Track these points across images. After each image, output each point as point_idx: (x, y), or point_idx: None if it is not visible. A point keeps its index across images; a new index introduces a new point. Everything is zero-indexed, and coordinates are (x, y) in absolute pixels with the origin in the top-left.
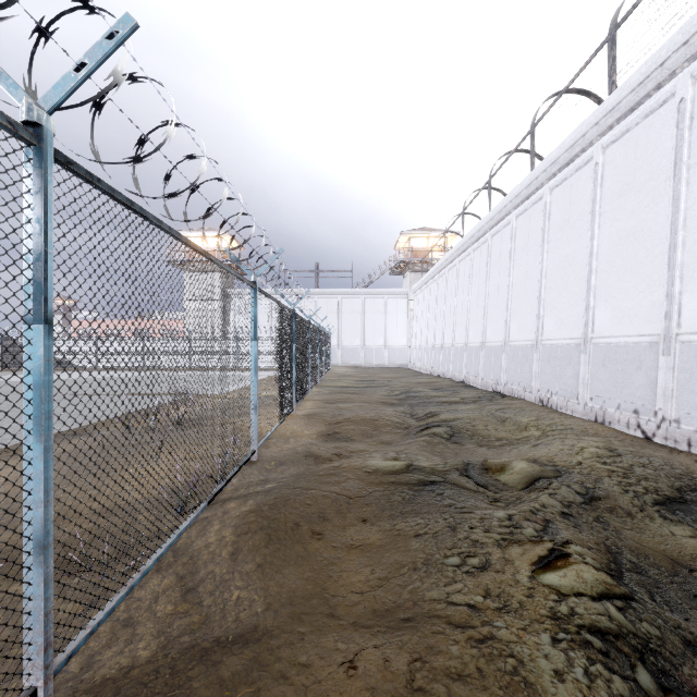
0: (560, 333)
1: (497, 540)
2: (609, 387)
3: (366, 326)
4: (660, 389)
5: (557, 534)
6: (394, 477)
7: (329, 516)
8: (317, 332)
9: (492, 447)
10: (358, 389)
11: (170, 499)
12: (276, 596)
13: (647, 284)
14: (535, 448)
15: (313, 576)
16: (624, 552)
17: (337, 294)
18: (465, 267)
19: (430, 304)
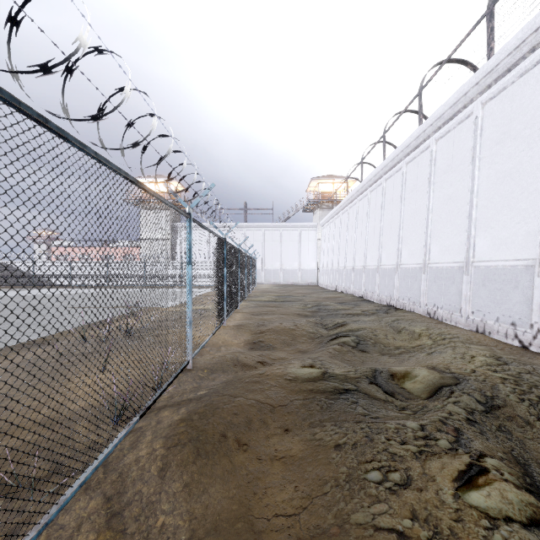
0: (444, 258)
1: (414, 455)
2: (488, 303)
3: (284, 252)
4: (536, 305)
5: (469, 447)
6: (312, 386)
7: (254, 426)
8: (245, 257)
9: (393, 354)
10: (278, 303)
11: (110, 408)
12: (201, 518)
13: (523, 217)
14: (430, 356)
15: (238, 492)
16: (532, 464)
17: (261, 227)
18: (363, 205)
19: (335, 235)
